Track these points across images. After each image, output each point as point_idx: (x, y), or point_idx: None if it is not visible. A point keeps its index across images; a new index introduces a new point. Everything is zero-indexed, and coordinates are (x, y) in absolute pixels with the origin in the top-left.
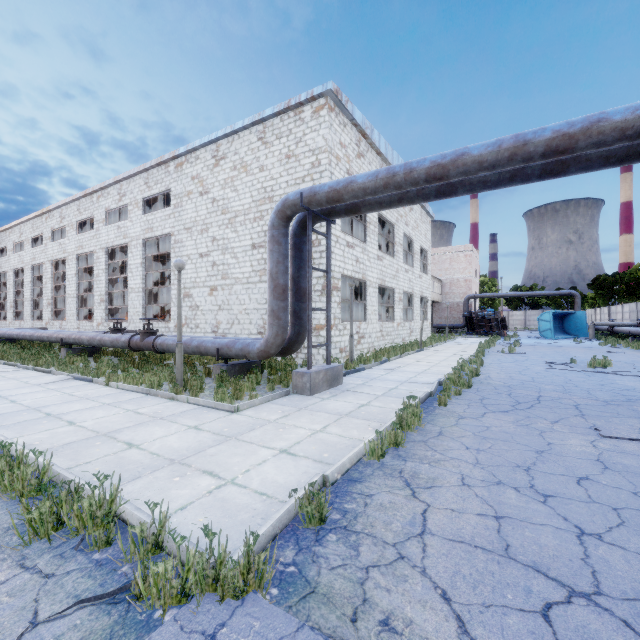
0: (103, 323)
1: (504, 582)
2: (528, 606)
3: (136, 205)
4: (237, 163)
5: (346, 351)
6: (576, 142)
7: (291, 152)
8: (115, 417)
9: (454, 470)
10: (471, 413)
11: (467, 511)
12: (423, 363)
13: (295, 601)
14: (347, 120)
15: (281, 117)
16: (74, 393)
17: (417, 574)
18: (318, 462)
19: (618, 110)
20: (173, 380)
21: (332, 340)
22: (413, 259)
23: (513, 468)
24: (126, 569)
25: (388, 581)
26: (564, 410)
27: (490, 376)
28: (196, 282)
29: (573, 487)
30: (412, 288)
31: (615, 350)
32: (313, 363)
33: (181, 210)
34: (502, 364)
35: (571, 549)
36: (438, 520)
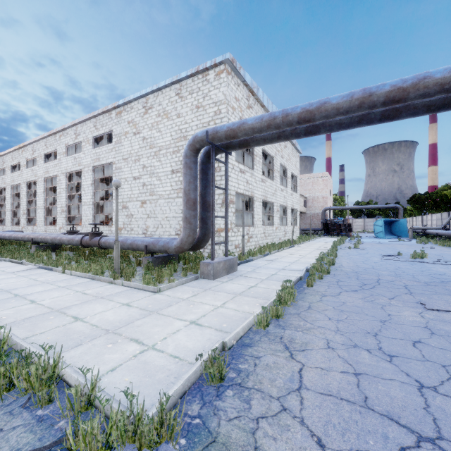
0: (63, 227)
1: (366, 430)
2: (387, 450)
3: (87, 142)
4: (161, 111)
5: (239, 247)
6: (408, 94)
7: (200, 104)
8: (67, 297)
9: (321, 336)
10: (331, 292)
11: (333, 369)
12: (294, 256)
13: (199, 450)
14: (240, 81)
15: (192, 78)
16: (38, 279)
17: (297, 424)
18: (219, 331)
19: (438, 70)
20: (113, 269)
21: (229, 239)
22: (287, 182)
23: (365, 334)
24: (62, 423)
25: (274, 430)
26: (397, 289)
27: (342, 265)
28: (131, 197)
29: (410, 349)
30: (286, 202)
31: (428, 246)
32: (215, 256)
33: (120, 145)
34: (350, 256)
35: (415, 400)
36: (311, 377)
